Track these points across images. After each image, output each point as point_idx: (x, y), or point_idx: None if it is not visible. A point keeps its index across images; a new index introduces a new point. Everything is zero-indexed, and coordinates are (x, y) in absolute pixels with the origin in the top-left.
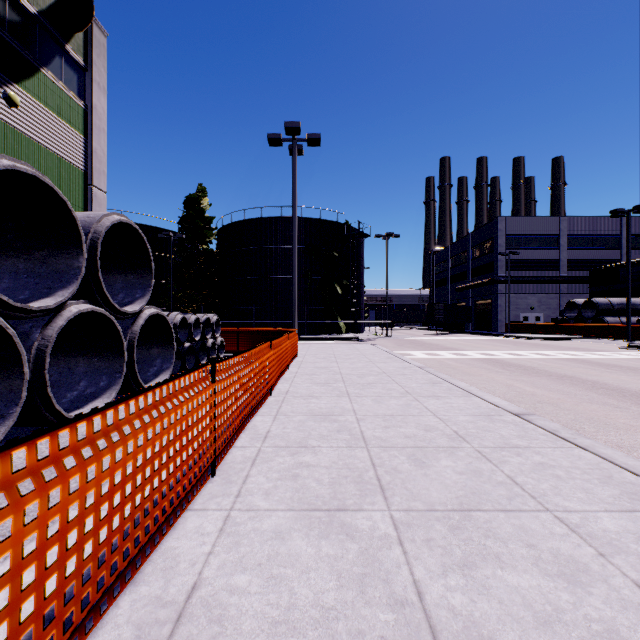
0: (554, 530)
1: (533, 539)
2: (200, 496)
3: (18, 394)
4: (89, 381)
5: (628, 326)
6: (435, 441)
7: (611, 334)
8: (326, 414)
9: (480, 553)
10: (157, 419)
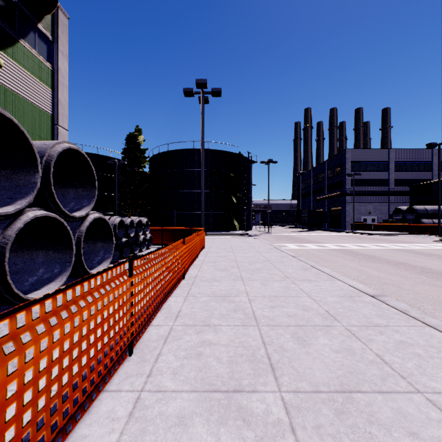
0: (430, 415)
1: (413, 426)
2: (117, 376)
3: None
4: (46, 268)
5: (439, 225)
6: (312, 320)
7: (426, 231)
8: (225, 295)
9: None
10: (66, 319)
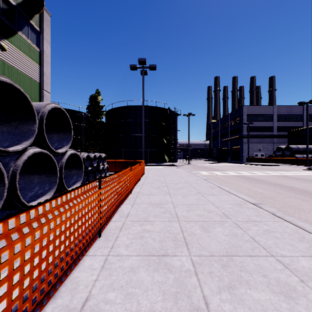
0: (276, 267)
1: (265, 272)
2: (92, 248)
3: (2, 194)
4: (40, 187)
5: (307, 159)
6: (213, 218)
7: (298, 163)
8: (158, 204)
9: (238, 280)
10: (68, 209)
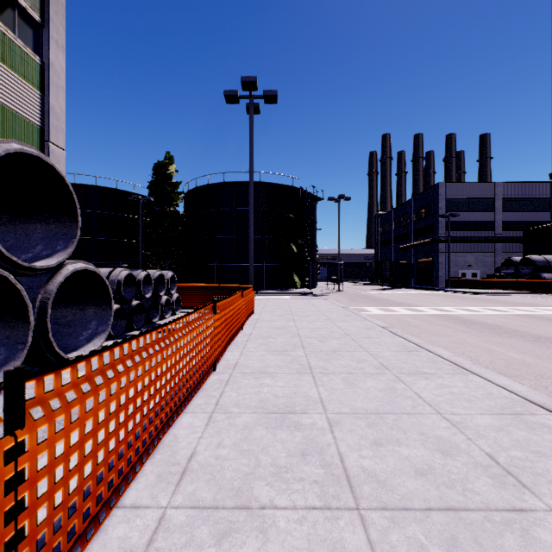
0: None
1: None
2: None
3: None
4: None
5: None
6: (473, 487)
7: (550, 289)
8: (284, 410)
9: None
10: None
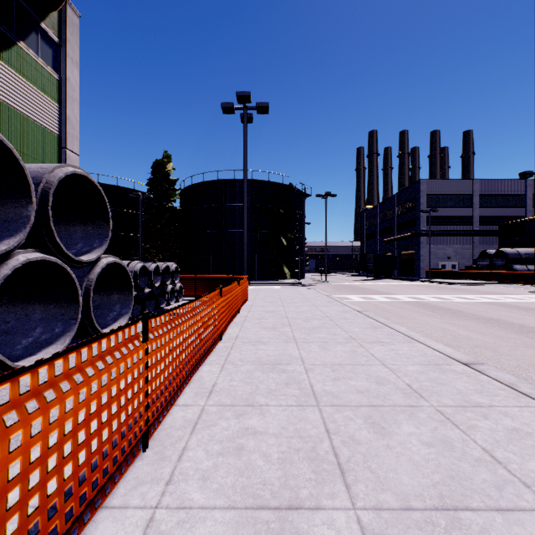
0: None
1: None
2: (123, 482)
3: None
4: (45, 327)
5: None
6: (390, 397)
7: (520, 280)
8: (274, 363)
9: None
10: (35, 413)
